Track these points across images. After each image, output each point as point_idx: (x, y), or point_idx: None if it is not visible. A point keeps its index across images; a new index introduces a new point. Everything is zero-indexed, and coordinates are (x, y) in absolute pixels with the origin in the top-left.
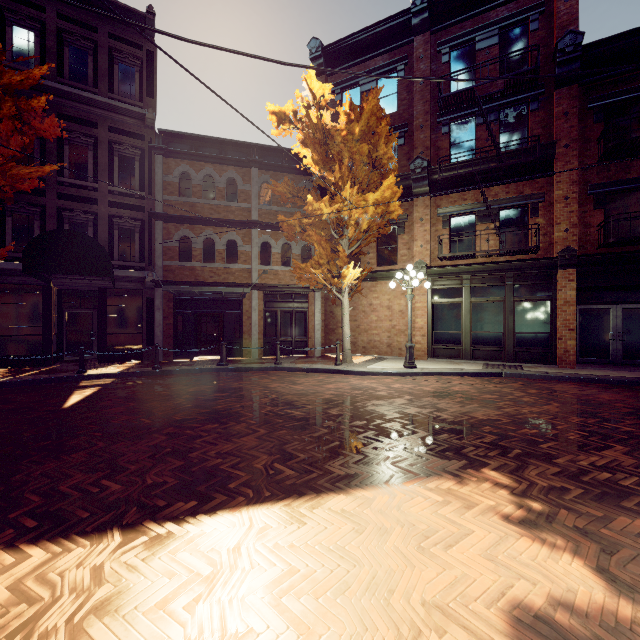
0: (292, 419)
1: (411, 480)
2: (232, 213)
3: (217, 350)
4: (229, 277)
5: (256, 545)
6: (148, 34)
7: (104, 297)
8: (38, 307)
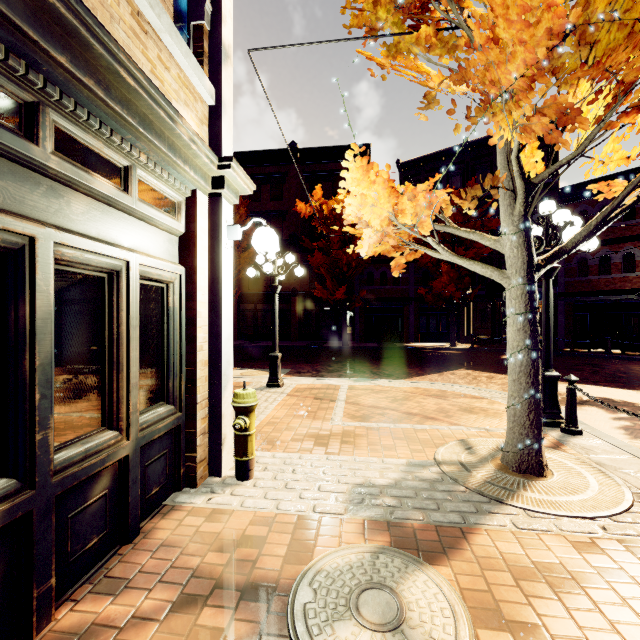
0: (613, 375)
1: (633, 390)
2: (628, 230)
3: (616, 345)
4: (625, 284)
5: None
6: None
7: None
8: (489, 313)
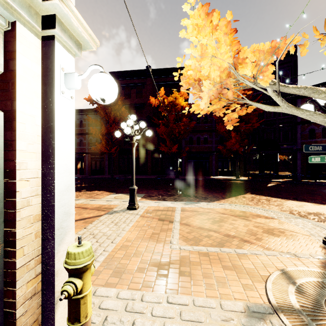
0: None
1: None
2: None
3: None
4: None
5: (305, 204)
6: (294, 55)
7: (277, 156)
8: (257, 160)
